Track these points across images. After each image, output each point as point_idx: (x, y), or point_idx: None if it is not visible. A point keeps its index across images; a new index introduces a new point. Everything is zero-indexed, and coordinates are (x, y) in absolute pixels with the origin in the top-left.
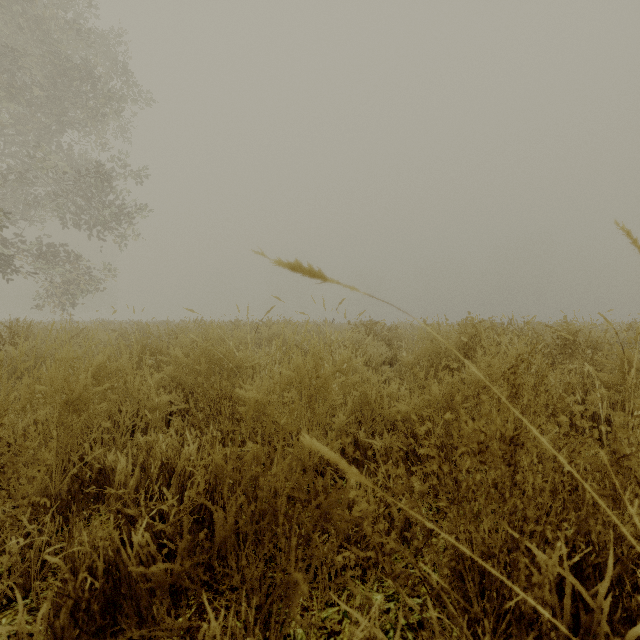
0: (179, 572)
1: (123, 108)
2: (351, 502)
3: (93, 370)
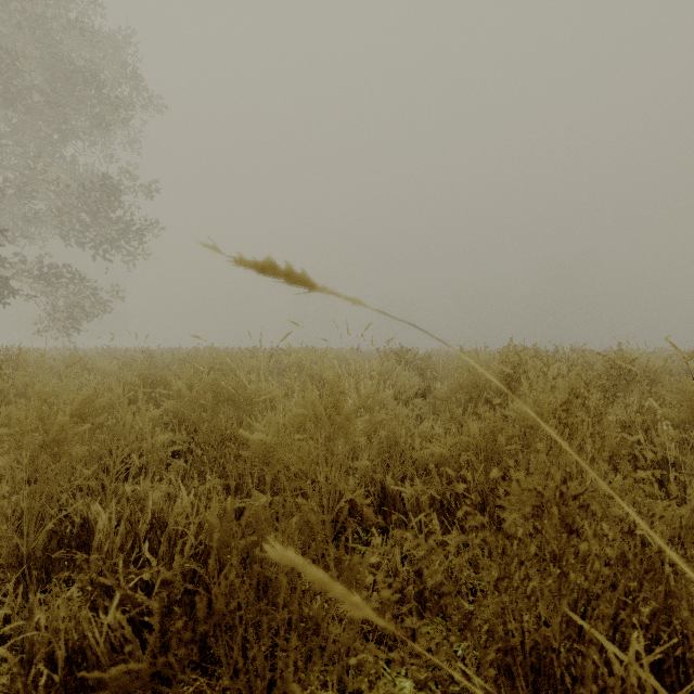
0: (149, 673)
1: (131, 115)
2: (375, 564)
3: (76, 406)
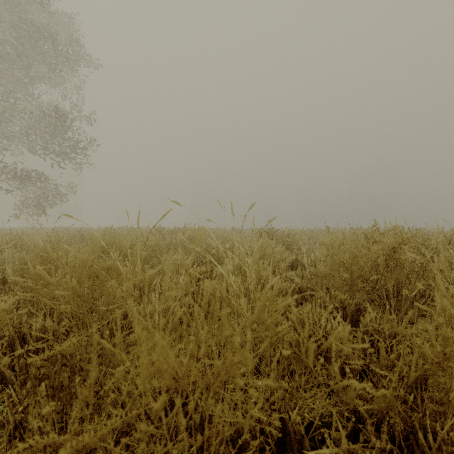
0: None
1: (78, 65)
2: None
3: None
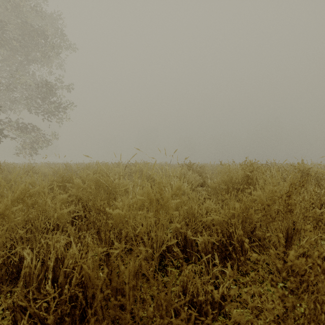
0: None
1: (60, 52)
2: (184, 286)
3: (18, 193)
